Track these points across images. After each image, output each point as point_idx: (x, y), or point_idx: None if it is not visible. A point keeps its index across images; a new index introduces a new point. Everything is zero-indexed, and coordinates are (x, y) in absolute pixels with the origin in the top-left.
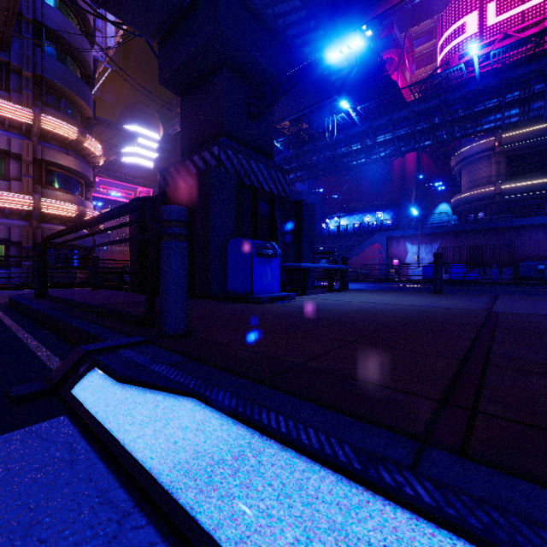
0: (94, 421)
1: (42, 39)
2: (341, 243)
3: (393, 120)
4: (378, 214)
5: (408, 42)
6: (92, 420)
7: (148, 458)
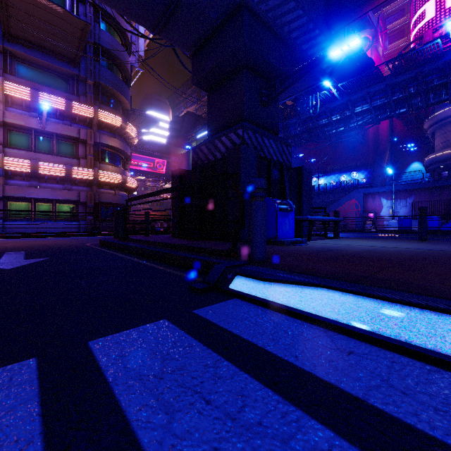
0: (264, 299)
1: (98, 56)
2: (320, 199)
3: (370, 92)
4: (353, 173)
5: (381, 21)
6: (262, 299)
7: (318, 311)
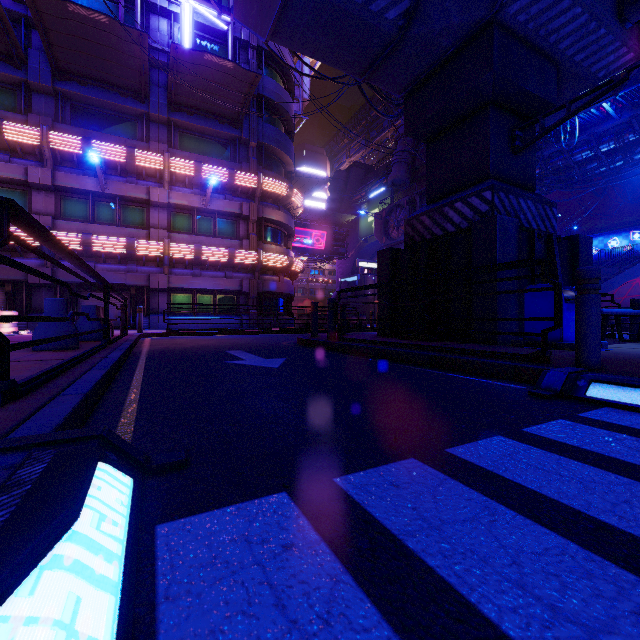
0: None
1: (261, 110)
2: None
3: None
4: (633, 234)
5: None
6: None
7: None
